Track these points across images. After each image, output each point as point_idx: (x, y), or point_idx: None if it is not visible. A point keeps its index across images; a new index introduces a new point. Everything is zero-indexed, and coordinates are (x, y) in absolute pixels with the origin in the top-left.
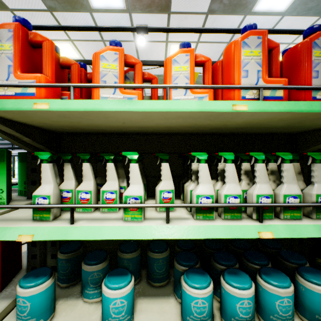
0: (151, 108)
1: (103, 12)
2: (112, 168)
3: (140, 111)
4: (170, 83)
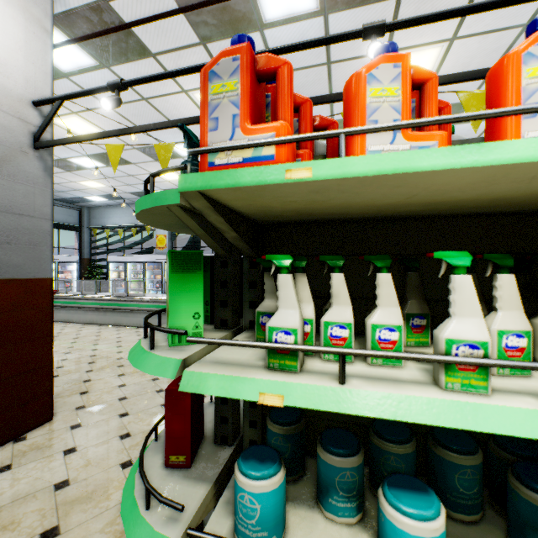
0: (531, 154)
1: (281, 25)
2: (387, 284)
3: (501, 164)
4: (518, 104)
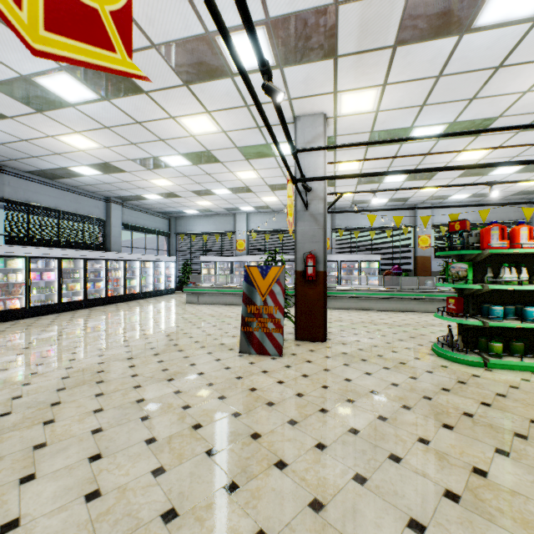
0: None
1: (413, 143)
2: (524, 269)
3: None
4: None
